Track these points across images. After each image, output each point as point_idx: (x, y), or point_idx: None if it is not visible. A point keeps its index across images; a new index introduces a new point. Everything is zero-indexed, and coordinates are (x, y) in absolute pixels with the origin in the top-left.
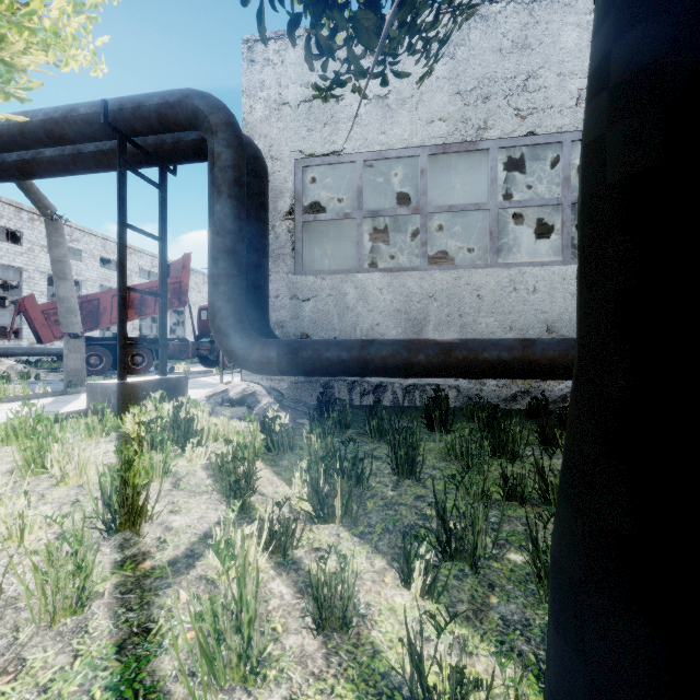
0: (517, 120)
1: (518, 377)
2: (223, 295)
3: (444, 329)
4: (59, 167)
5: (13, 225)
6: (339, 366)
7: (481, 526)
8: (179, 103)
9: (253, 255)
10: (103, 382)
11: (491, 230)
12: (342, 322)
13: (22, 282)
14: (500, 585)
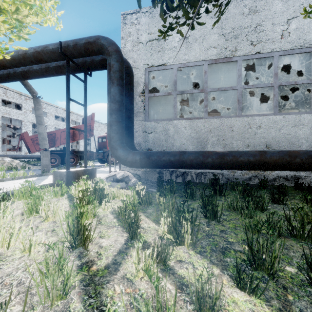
0: (251, 46)
1: (257, 169)
2: (114, 131)
3: (215, 146)
4: (39, 74)
5: (18, 102)
6: (169, 164)
7: (278, 254)
8: (94, 42)
9: (127, 112)
10: (60, 170)
11: (238, 99)
12: (167, 143)
13: (22, 126)
14: (289, 287)
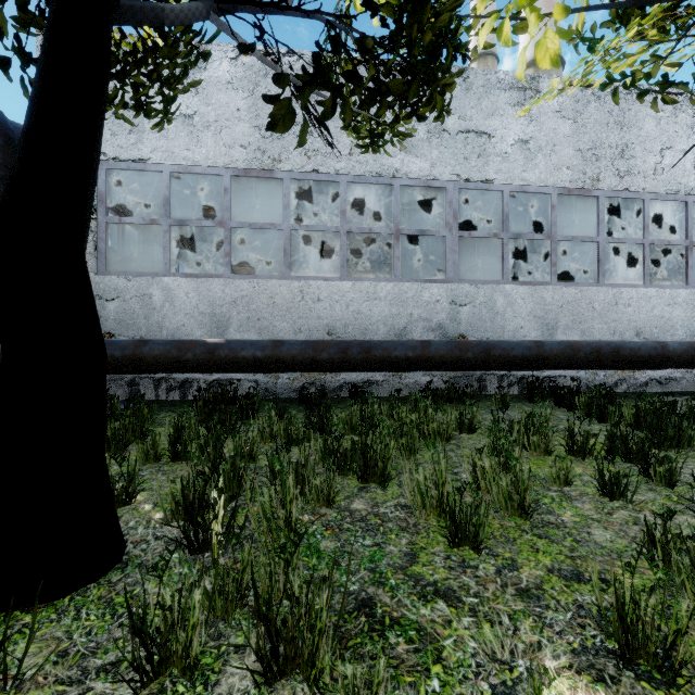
0: (305, 159)
1: (273, 371)
2: None
3: (245, 331)
4: None
5: None
6: (113, 364)
7: None
8: None
9: None
10: None
11: (285, 247)
12: (149, 322)
13: None
14: None
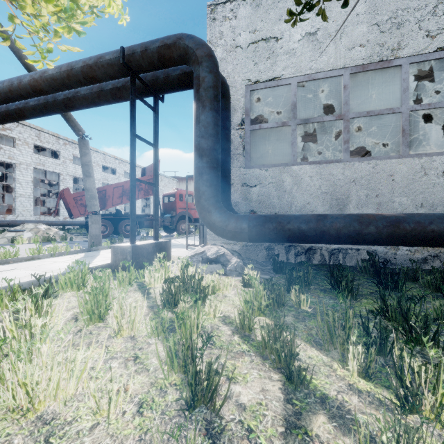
0: (428, 40)
1: None
2: (206, 182)
3: (363, 206)
4: (89, 101)
5: (55, 148)
6: (299, 235)
7: None
8: (174, 44)
9: (221, 153)
10: (121, 245)
11: (404, 128)
12: (281, 201)
13: (59, 181)
14: None
